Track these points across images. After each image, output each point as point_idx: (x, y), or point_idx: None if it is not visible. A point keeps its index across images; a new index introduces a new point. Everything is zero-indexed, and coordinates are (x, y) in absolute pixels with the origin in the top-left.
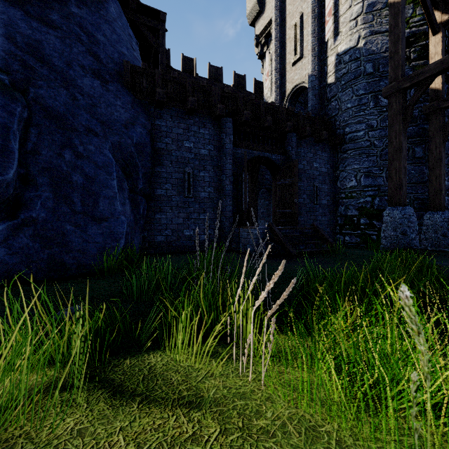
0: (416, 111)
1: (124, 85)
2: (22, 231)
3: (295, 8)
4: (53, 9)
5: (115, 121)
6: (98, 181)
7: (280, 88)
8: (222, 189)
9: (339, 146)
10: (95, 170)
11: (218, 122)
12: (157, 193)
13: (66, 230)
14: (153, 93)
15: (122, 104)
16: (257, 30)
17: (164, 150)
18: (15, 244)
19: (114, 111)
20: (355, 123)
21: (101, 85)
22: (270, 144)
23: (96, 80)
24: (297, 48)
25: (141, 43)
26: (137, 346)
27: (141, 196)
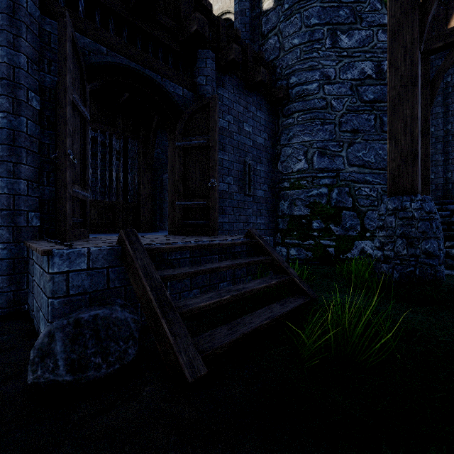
0: (384, 62)
1: None
2: None
3: None
4: None
5: None
6: None
7: None
8: None
9: (280, 107)
10: None
11: None
12: None
13: None
14: None
15: None
16: None
17: None
18: None
19: None
20: (305, 70)
21: None
22: (161, 59)
23: None
24: None
25: None
26: None
27: None
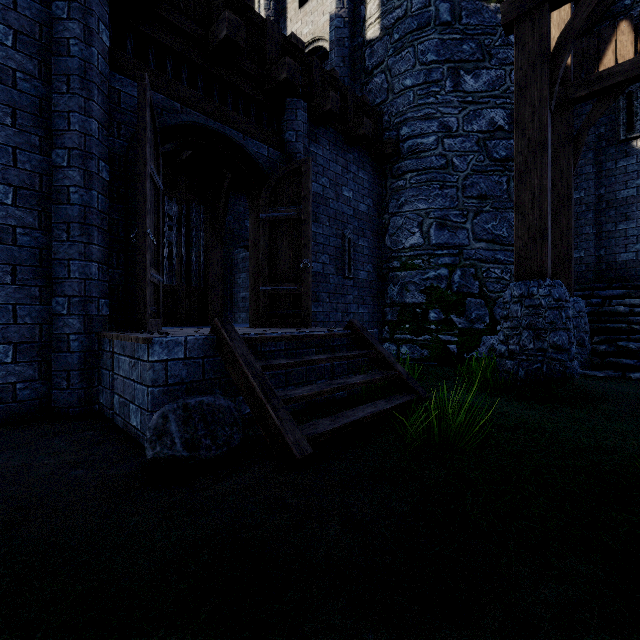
0: None
1: None
2: None
3: None
4: None
5: None
6: None
7: None
8: (57, 200)
9: (388, 166)
10: None
11: None
12: None
13: None
14: None
15: None
16: None
17: None
18: None
19: None
20: (419, 119)
21: None
22: (242, 112)
23: None
24: None
25: None
26: None
27: None
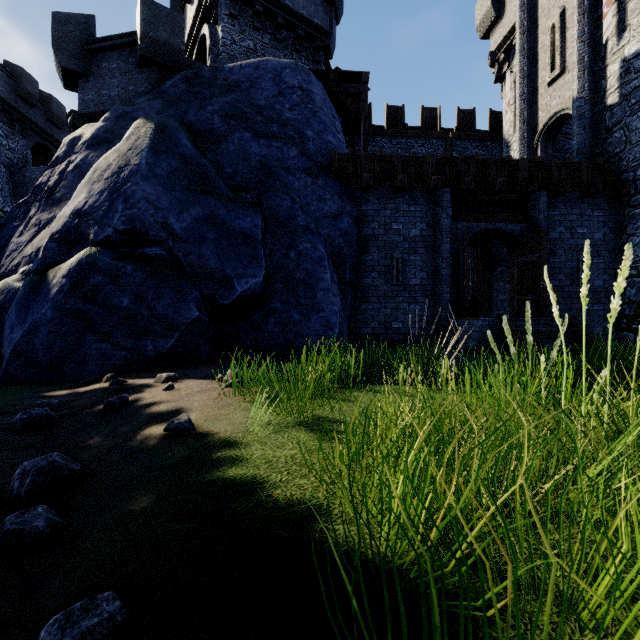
0: None
1: (331, 176)
2: (268, 319)
3: (552, 2)
4: (273, 121)
5: (325, 216)
6: (315, 275)
7: (528, 122)
8: (437, 274)
9: (626, 199)
10: (312, 266)
11: (432, 195)
12: (363, 282)
13: (295, 319)
14: (359, 177)
15: (330, 196)
16: (492, 44)
17: (370, 236)
18: (264, 329)
19: (324, 205)
20: None
21: (312, 182)
22: (505, 210)
23: (308, 178)
24: (556, 60)
25: (340, 109)
26: (374, 383)
27: (348, 286)
